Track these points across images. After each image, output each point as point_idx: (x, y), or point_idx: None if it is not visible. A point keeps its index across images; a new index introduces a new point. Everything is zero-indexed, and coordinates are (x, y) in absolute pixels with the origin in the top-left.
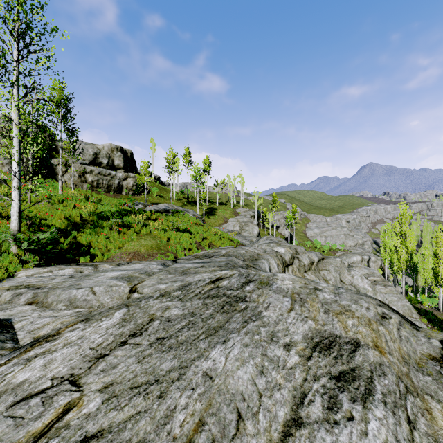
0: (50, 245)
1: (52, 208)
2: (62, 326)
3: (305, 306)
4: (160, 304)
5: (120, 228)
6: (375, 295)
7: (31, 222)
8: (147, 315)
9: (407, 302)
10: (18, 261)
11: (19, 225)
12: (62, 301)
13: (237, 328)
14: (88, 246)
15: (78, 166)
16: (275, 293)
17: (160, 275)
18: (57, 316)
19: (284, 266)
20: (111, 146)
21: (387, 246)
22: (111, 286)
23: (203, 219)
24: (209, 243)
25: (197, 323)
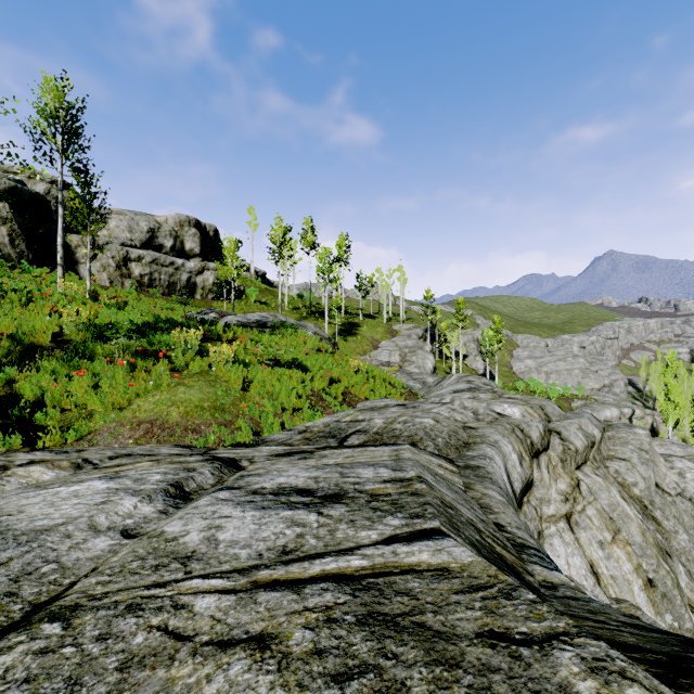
0: None
1: None
2: None
3: None
4: None
5: (136, 358)
6: None
7: None
8: None
9: None
10: None
11: None
12: None
13: None
14: (40, 403)
15: (116, 249)
16: None
17: None
18: None
19: (530, 455)
20: (179, 218)
21: (671, 392)
22: None
23: (333, 340)
24: (344, 390)
25: None
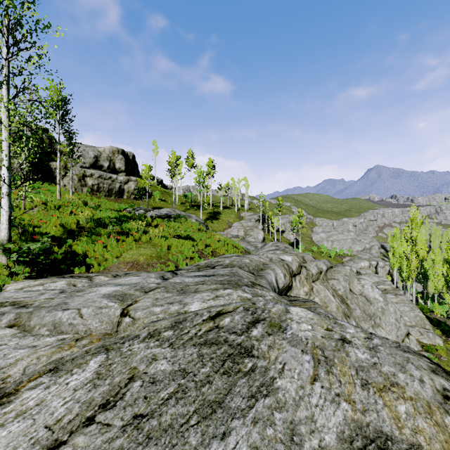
0: (43, 254)
1: (47, 214)
2: (25, 377)
3: (333, 373)
4: (146, 350)
5: (119, 235)
6: (386, 306)
7: (24, 230)
8: (127, 370)
9: (419, 312)
10: (7, 273)
11: (8, 235)
12: (46, 325)
13: (241, 408)
14: (84, 255)
15: (78, 169)
16: (291, 346)
17: (157, 293)
18: (36, 347)
19: (291, 275)
20: (112, 149)
21: (395, 252)
22: (101, 308)
23: (206, 224)
24: (212, 250)
25: (189, 391)
